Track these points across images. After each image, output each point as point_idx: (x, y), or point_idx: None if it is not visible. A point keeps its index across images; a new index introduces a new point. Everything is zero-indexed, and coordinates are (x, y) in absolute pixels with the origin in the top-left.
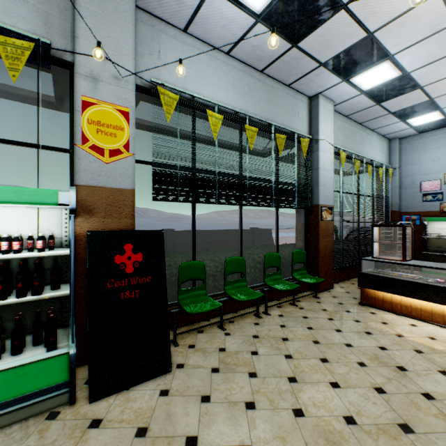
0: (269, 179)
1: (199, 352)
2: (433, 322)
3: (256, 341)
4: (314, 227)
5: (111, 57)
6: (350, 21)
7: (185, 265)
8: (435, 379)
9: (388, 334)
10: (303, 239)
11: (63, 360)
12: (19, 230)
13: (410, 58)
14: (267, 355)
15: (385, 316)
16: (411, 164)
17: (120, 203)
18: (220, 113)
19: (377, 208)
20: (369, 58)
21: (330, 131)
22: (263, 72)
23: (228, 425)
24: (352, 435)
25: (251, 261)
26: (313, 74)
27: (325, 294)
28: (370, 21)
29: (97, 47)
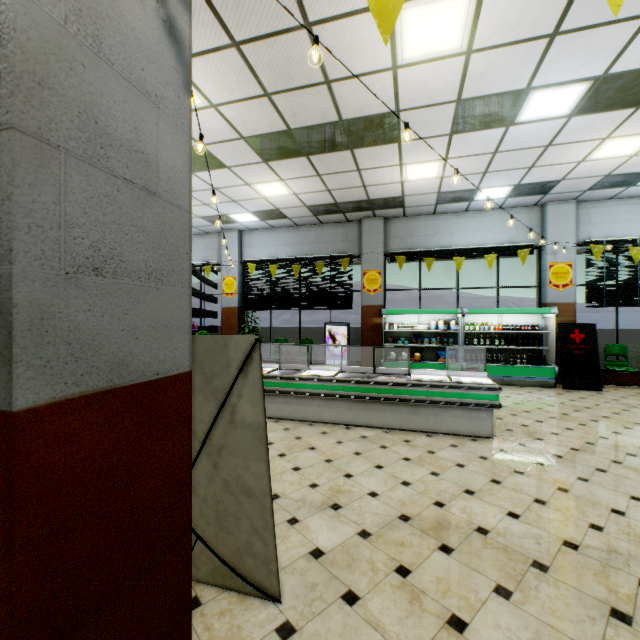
0: None
1: (620, 391)
2: None
3: None
4: None
5: (562, 240)
6: None
7: (609, 346)
8: None
9: None
10: None
11: (552, 370)
12: (522, 323)
13: None
14: None
15: None
16: None
17: (567, 310)
18: None
19: None
20: None
21: None
22: None
23: (635, 401)
24: None
25: None
26: None
27: None
28: None
29: (563, 249)
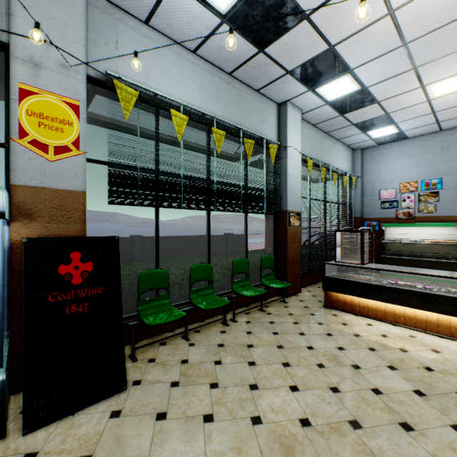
0: (237, 184)
1: (159, 366)
2: (386, 320)
3: (221, 349)
4: (283, 233)
5: (57, 42)
6: (312, 33)
7: (146, 274)
8: (384, 374)
9: (347, 335)
10: (272, 244)
11: None
12: None
13: (368, 74)
14: (231, 363)
15: (346, 317)
16: (372, 174)
17: (68, 206)
18: (186, 113)
19: (342, 214)
20: (332, 70)
21: (298, 138)
22: (232, 75)
23: (183, 442)
24: (306, 437)
25: (219, 268)
26: (281, 82)
27: (292, 298)
28: (331, 35)
29: (34, 28)
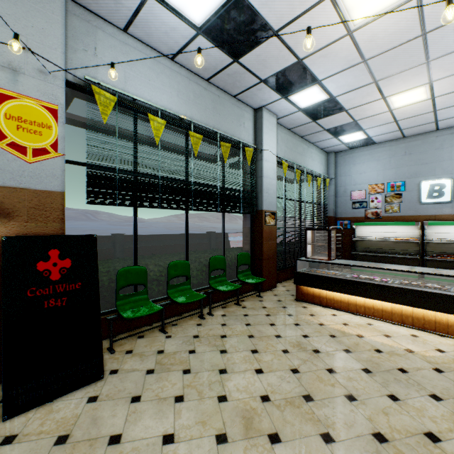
0: (215, 185)
1: (136, 356)
2: (349, 311)
3: (196, 340)
4: (259, 231)
5: (36, 49)
6: (282, 47)
7: (125, 271)
8: (339, 357)
9: (312, 324)
10: (249, 242)
11: None
12: None
13: (335, 85)
14: (204, 352)
15: (314, 309)
16: (344, 176)
17: (46, 206)
18: (164, 117)
19: (316, 213)
20: (302, 81)
21: (273, 142)
22: (209, 81)
23: (155, 419)
24: (264, 410)
25: (197, 265)
26: (256, 89)
27: (268, 293)
28: (298, 50)
29: (13, 38)
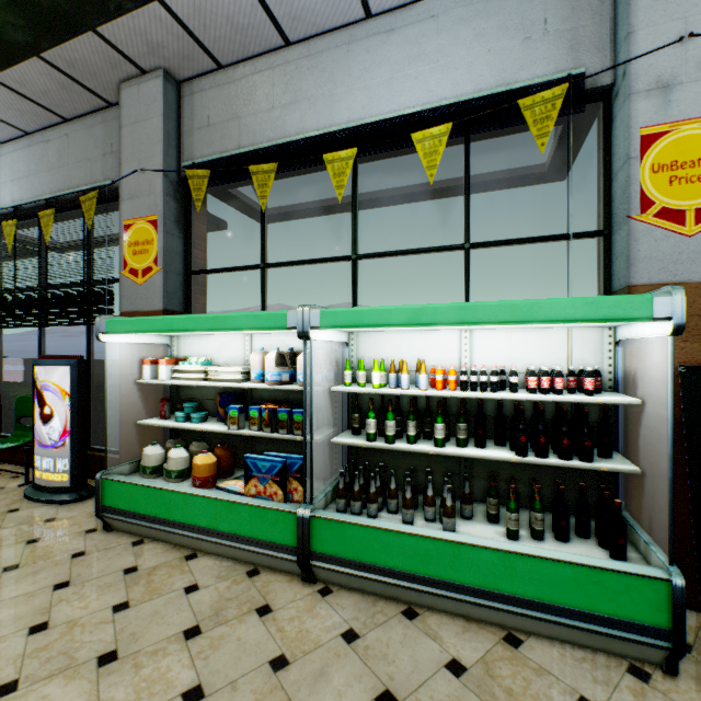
0: None
1: None
2: None
3: None
4: None
5: (699, 27)
6: None
7: None
8: None
9: None
10: None
11: (657, 589)
12: (542, 361)
13: None
14: None
15: None
16: None
17: None
18: None
19: None
20: None
21: None
22: None
23: None
24: None
25: None
26: None
27: None
28: None
29: None
